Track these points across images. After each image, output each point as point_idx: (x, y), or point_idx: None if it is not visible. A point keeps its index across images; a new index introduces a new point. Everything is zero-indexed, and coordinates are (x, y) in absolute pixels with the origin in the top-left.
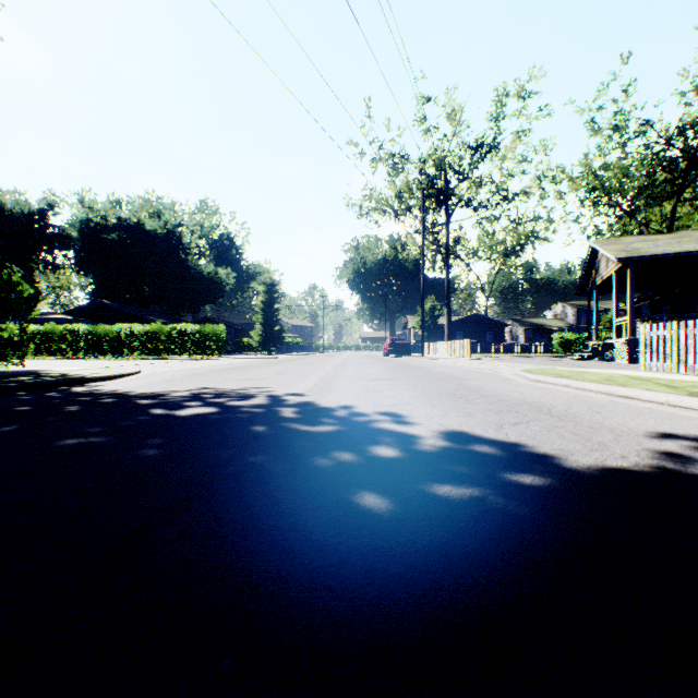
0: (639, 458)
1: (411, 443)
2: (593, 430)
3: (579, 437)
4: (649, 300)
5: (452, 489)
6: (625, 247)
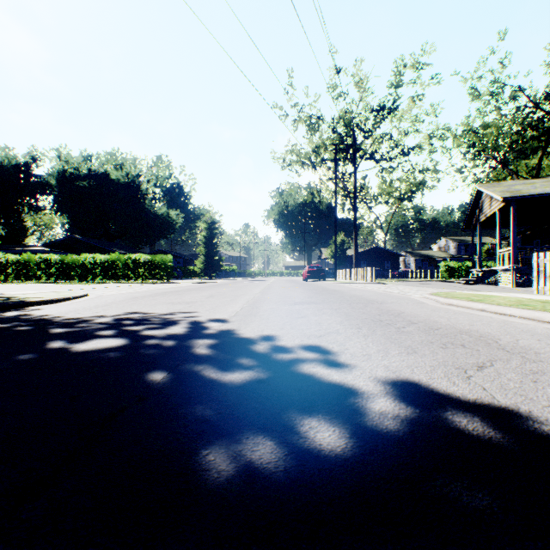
0: None
1: (362, 411)
2: None
3: None
4: (521, 235)
5: None
6: (507, 188)
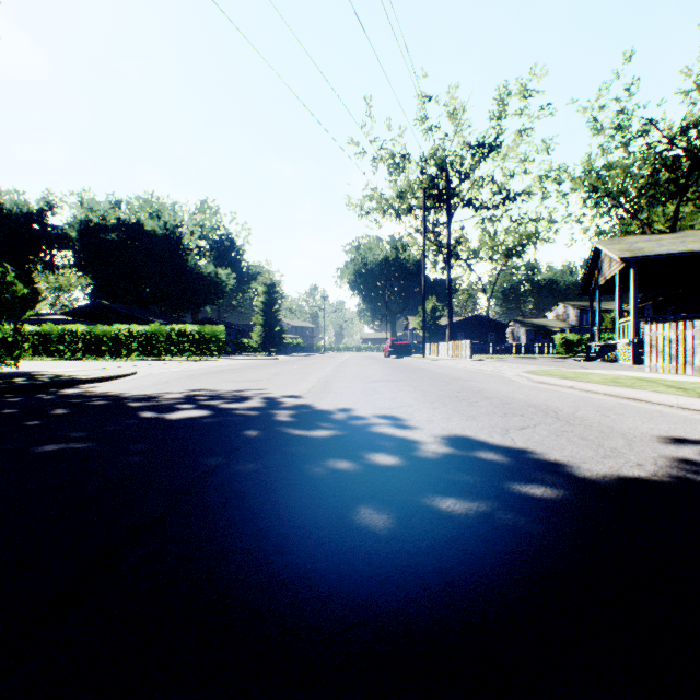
0: (657, 466)
1: (412, 449)
2: (604, 434)
3: (590, 443)
4: (652, 301)
5: (456, 502)
6: (628, 246)
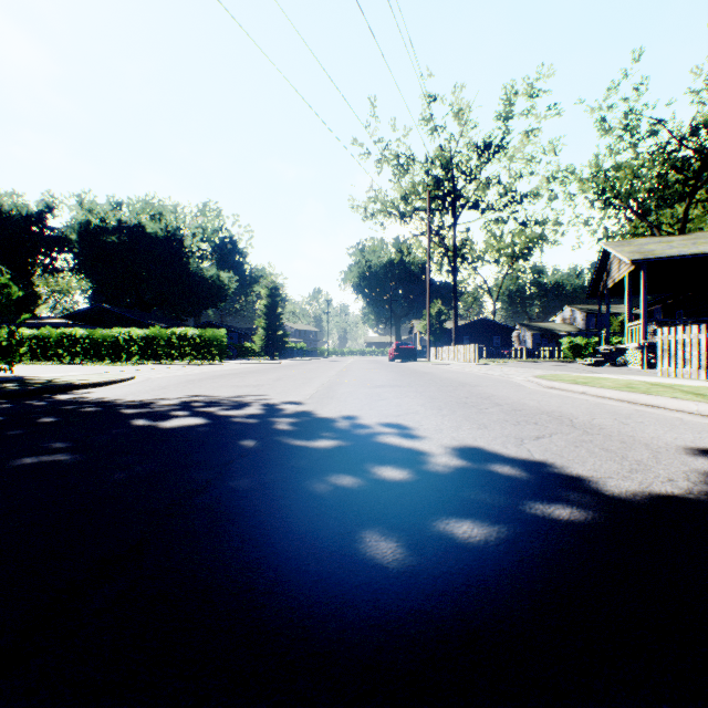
0: (690, 482)
1: (421, 462)
2: (626, 445)
3: (613, 455)
4: (661, 304)
5: (473, 526)
6: (638, 248)
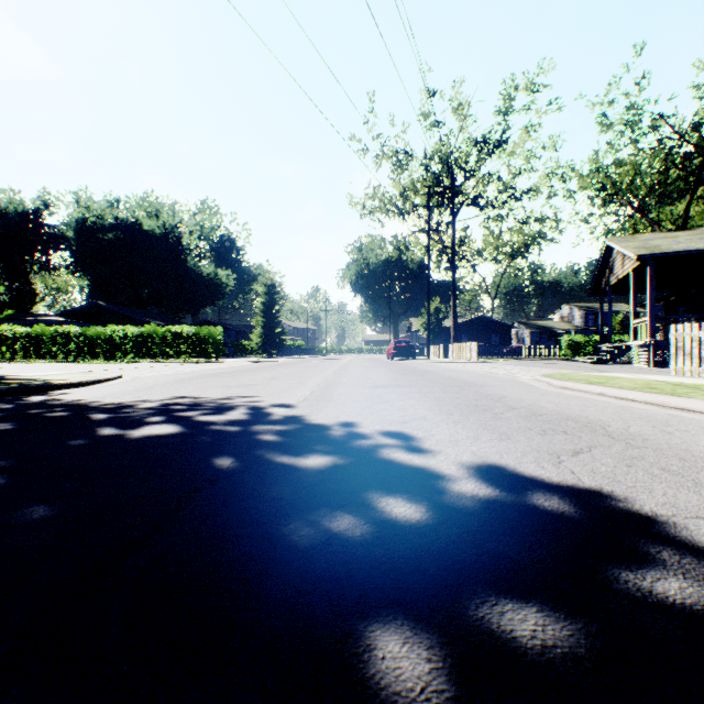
0: None
1: (441, 491)
2: (689, 463)
3: (681, 479)
4: (663, 301)
5: (543, 620)
6: (643, 244)
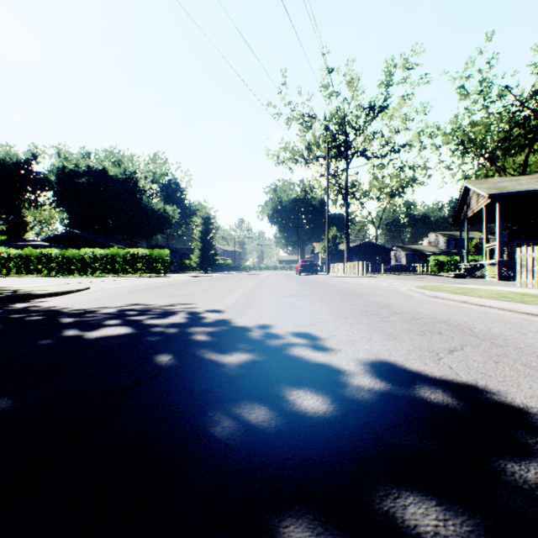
0: None
1: (343, 384)
2: None
3: None
4: (508, 230)
5: (444, 515)
6: (493, 185)
